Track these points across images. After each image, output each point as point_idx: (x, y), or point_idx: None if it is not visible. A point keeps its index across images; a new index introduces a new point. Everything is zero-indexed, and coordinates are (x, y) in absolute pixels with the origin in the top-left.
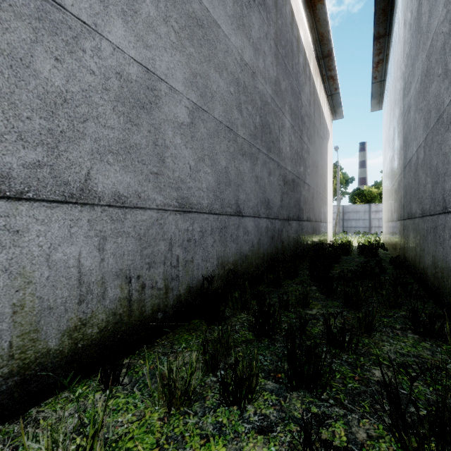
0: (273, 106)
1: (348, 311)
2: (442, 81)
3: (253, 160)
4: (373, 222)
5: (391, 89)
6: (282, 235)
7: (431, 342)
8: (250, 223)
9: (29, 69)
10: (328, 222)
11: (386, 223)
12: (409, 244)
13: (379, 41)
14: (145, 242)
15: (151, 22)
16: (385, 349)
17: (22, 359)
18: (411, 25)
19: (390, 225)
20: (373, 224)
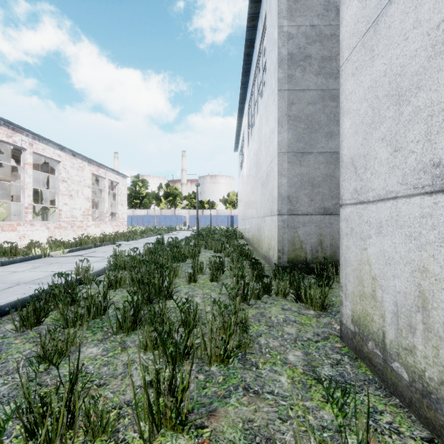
0: None
1: None
2: None
3: None
4: None
5: None
6: None
7: None
8: None
9: (333, 177)
10: None
11: None
12: None
13: None
14: None
15: None
16: None
17: (332, 259)
18: None
19: None
20: None
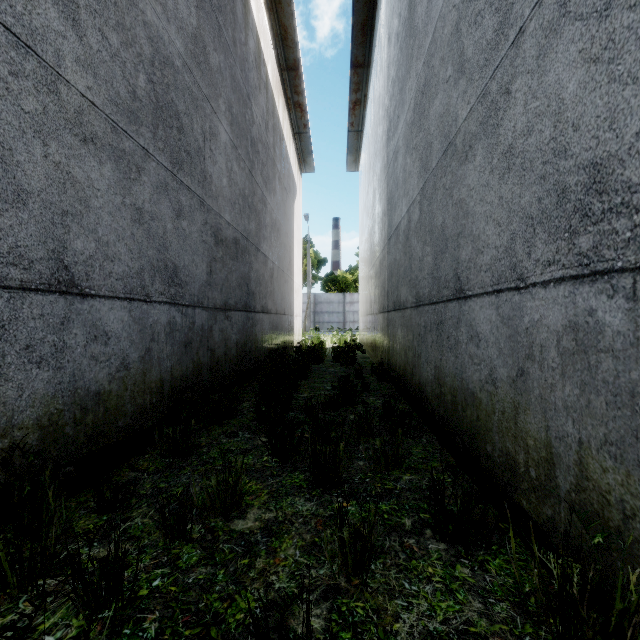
0: (188, 81)
1: (320, 499)
2: (453, 86)
3: (126, 167)
4: (347, 316)
5: (370, 139)
6: (213, 337)
7: (470, 559)
8: (115, 313)
9: None
10: (296, 315)
11: (364, 316)
12: (397, 347)
13: (357, 71)
14: None
15: None
16: (403, 631)
17: None
18: (400, 33)
19: (369, 320)
20: (348, 318)
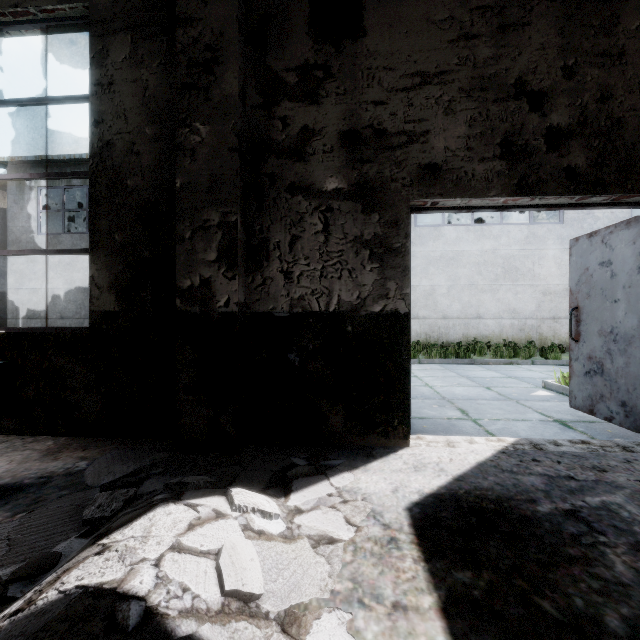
0: None
1: None
2: None
3: None
4: None
5: None
6: None
7: None
8: None
9: None
10: None
11: None
12: None
13: None
14: (2, 325)
15: (3, 283)
16: None
17: None
18: None
19: None
20: None
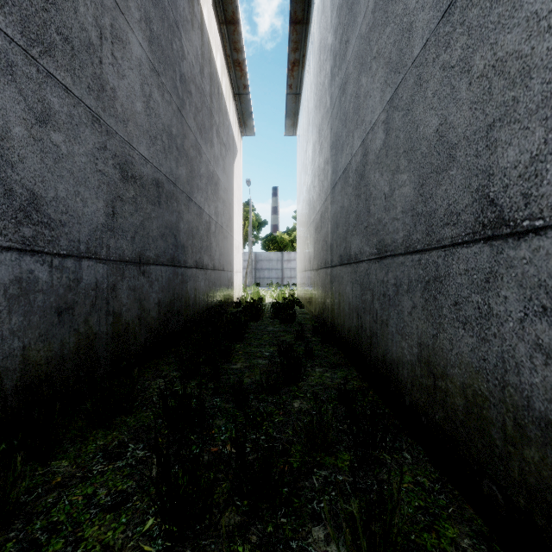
0: None
1: None
2: None
3: None
4: (285, 272)
5: (309, 96)
6: (117, 297)
7: None
8: None
9: None
10: (236, 271)
11: (302, 272)
12: (344, 306)
13: (296, 28)
14: None
15: None
16: None
17: None
18: None
19: (308, 276)
20: (286, 274)
